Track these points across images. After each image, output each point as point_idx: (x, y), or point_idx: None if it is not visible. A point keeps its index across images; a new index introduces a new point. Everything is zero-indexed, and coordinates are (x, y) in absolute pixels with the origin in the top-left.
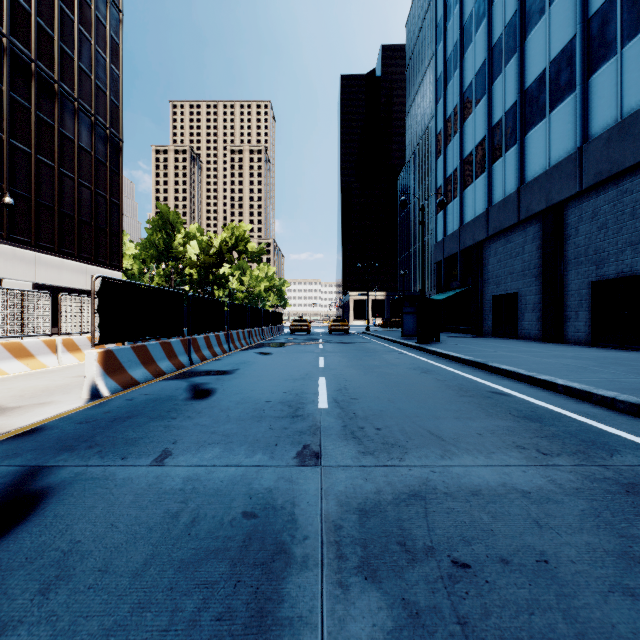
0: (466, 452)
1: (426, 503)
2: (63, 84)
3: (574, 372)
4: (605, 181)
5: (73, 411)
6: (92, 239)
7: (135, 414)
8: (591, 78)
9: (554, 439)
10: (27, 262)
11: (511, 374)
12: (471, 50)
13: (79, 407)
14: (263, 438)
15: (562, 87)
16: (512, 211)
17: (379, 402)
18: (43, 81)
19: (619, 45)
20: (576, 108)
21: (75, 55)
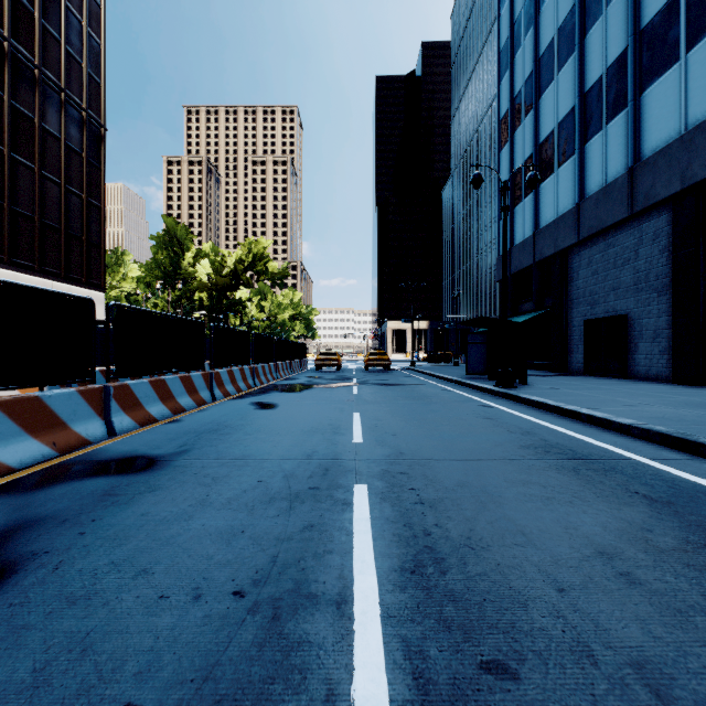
0: None
1: None
2: (17, 44)
3: None
4: None
5: None
6: (61, 249)
7: None
8: None
9: None
10: None
11: None
12: None
13: None
14: None
15: None
16: (619, 202)
17: None
18: None
19: None
20: None
21: (35, 9)
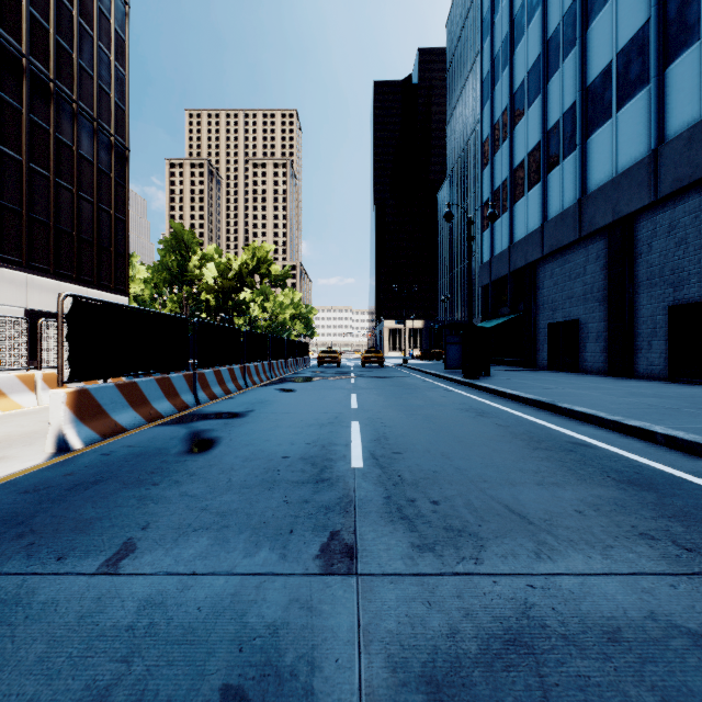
0: (571, 546)
1: (538, 662)
2: (60, 83)
3: (668, 415)
4: (685, 188)
5: (24, 472)
6: (94, 260)
7: (105, 477)
8: (668, 69)
9: (689, 521)
10: (17, 285)
11: (589, 418)
12: (523, 45)
13: (35, 466)
14: (273, 519)
15: (632, 81)
16: (572, 226)
17: (430, 458)
18: (36, 79)
19: None
20: (649, 105)
21: (74, 51)
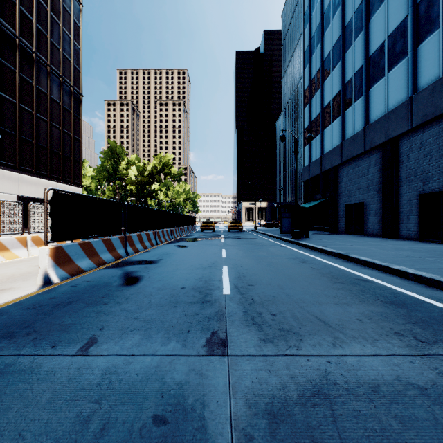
0: (353, 339)
1: (331, 403)
2: (39, 54)
3: (417, 262)
4: (430, 121)
5: (25, 297)
6: (60, 164)
7: (75, 300)
8: (419, 46)
9: (424, 325)
10: (13, 180)
11: (369, 264)
12: (329, 30)
13: (31, 293)
14: (177, 324)
15: (397, 54)
16: (360, 144)
17: (271, 288)
18: (25, 51)
19: (441, 21)
20: (408, 68)
21: (48, 34)
